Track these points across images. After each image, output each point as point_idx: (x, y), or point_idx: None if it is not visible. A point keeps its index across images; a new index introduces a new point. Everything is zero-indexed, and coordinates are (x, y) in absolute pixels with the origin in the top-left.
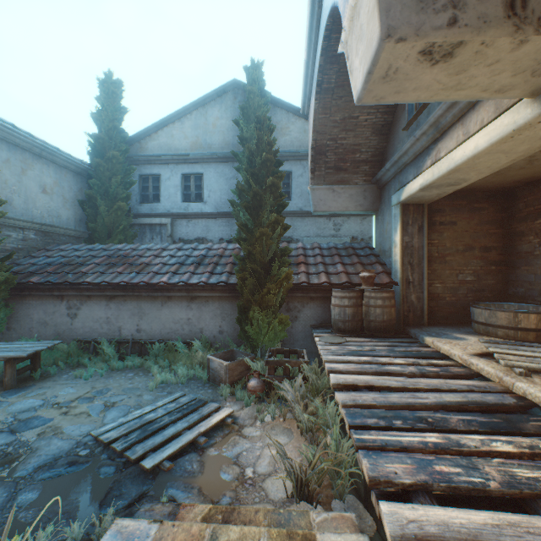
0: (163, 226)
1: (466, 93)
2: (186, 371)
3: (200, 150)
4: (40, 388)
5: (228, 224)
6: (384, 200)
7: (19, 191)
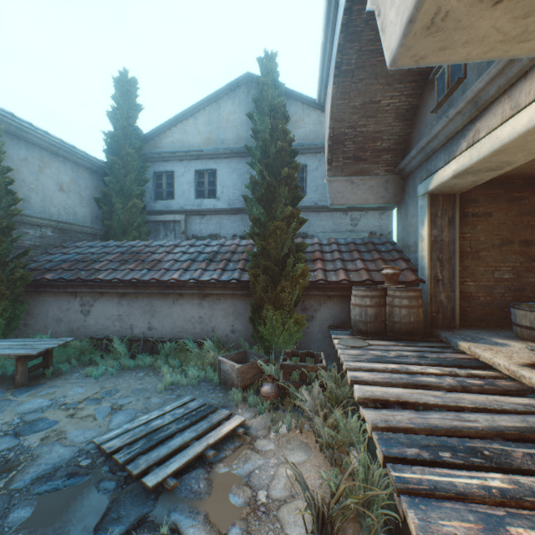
0: (177, 223)
1: (531, 45)
2: (197, 372)
3: (213, 145)
4: (50, 387)
5: (241, 220)
6: (407, 191)
7: (36, 189)
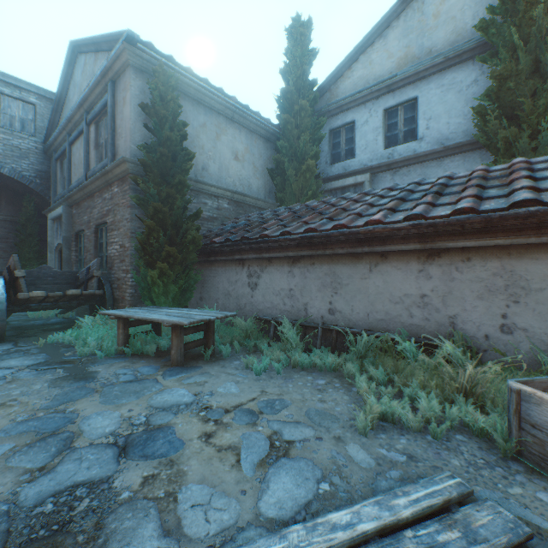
0: (358, 187)
1: None
2: (434, 404)
3: (412, 63)
4: (201, 373)
5: (462, 163)
6: None
7: (213, 157)
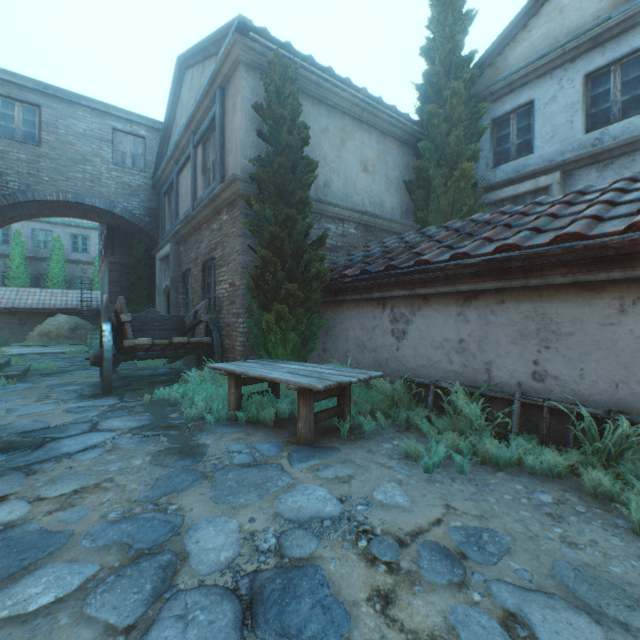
0: (539, 194)
1: None
2: None
3: None
4: (342, 461)
5: None
6: None
7: (337, 170)
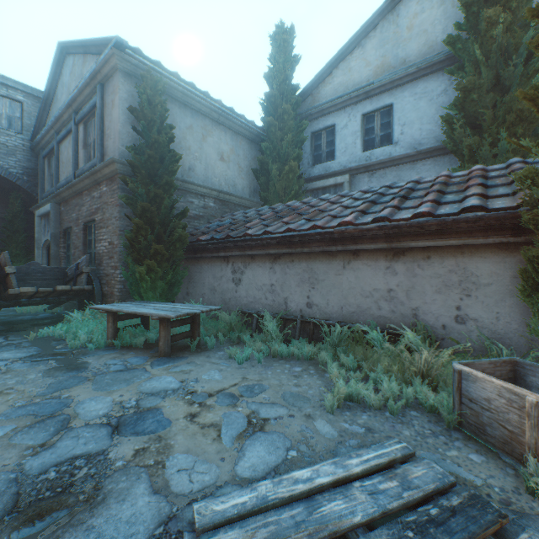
0: (338, 188)
1: None
2: (394, 386)
3: (388, 72)
4: (187, 363)
5: (433, 166)
6: None
7: (199, 158)
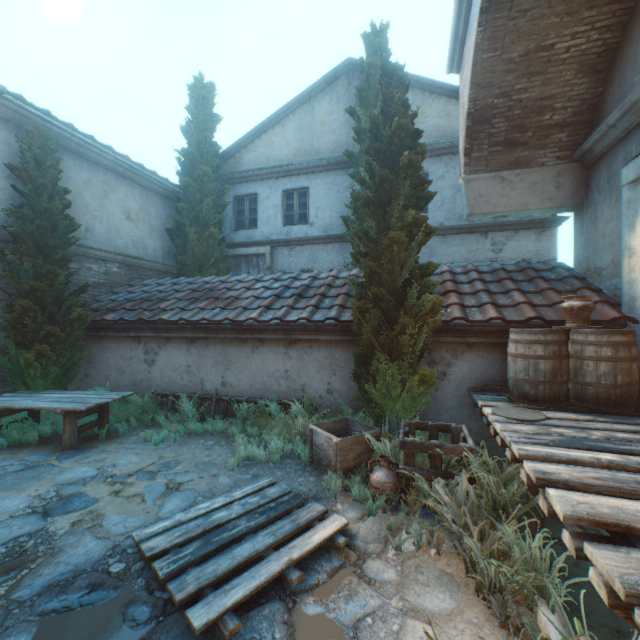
0: (261, 257)
1: None
2: (280, 444)
3: (305, 157)
4: (100, 452)
5: (340, 250)
6: (596, 185)
7: (100, 217)
